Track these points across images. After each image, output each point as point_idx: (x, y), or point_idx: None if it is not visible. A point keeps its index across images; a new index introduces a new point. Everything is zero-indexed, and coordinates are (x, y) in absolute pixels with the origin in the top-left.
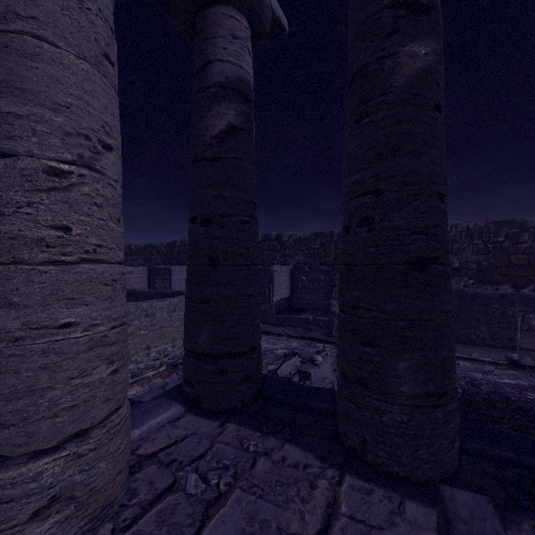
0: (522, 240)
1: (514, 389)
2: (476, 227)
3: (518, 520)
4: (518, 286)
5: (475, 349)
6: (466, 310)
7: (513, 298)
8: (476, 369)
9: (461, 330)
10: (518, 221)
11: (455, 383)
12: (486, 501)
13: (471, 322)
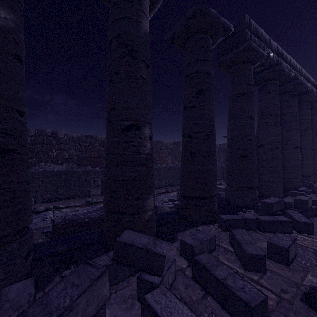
0: (96, 145)
1: (83, 215)
2: (77, 137)
3: (55, 278)
4: (94, 166)
5: (73, 201)
6: (69, 180)
7: (90, 172)
8: (71, 211)
9: (67, 192)
10: (94, 136)
11: (29, 222)
12: (31, 280)
13: (72, 186)
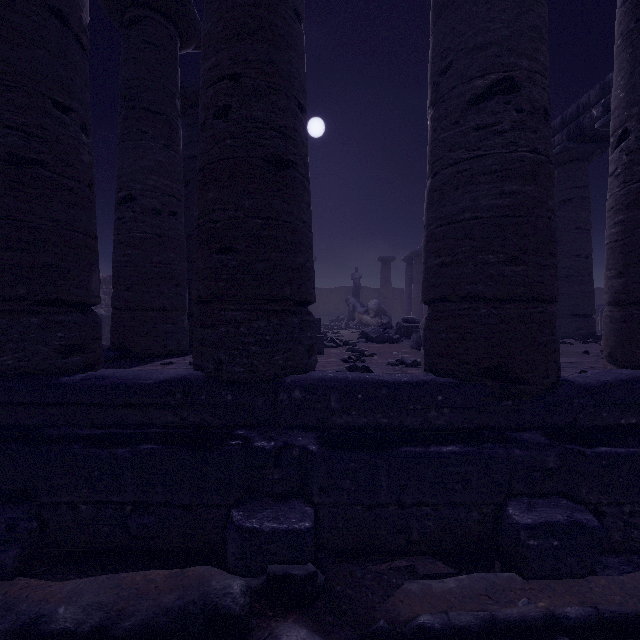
0: None
1: None
2: None
3: None
4: None
5: None
6: None
7: None
8: None
9: None
10: None
11: None
12: None
13: None
